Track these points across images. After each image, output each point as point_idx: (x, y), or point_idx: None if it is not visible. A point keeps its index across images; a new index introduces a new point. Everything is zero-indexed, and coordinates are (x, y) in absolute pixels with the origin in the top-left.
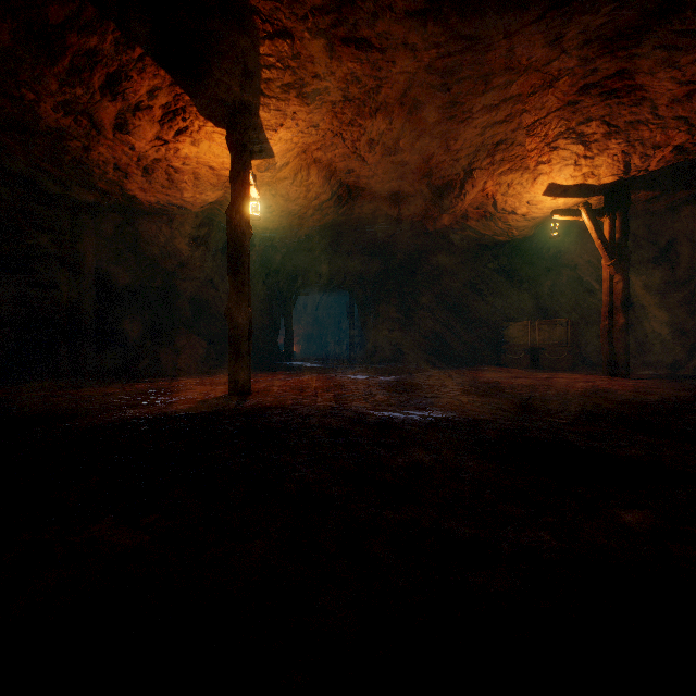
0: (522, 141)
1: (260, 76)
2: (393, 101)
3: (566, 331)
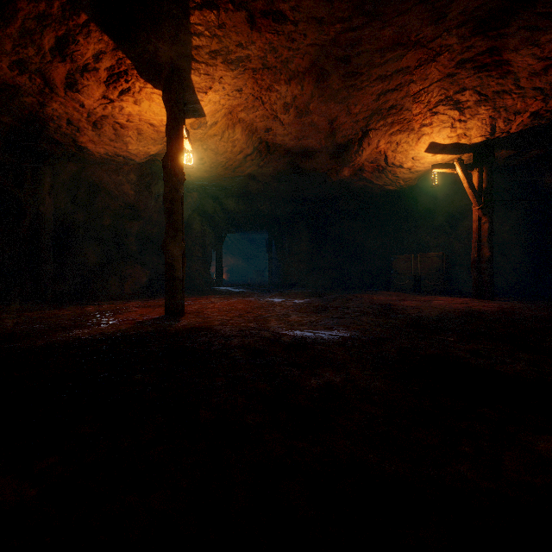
0: (409, 107)
1: (191, 43)
2: (304, 70)
3: (442, 262)
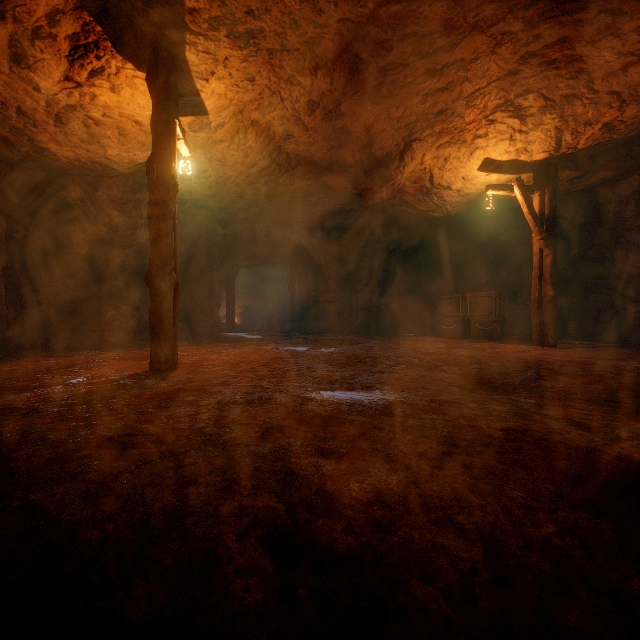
0: (461, 113)
1: (183, 4)
2: (334, 57)
3: (494, 303)
